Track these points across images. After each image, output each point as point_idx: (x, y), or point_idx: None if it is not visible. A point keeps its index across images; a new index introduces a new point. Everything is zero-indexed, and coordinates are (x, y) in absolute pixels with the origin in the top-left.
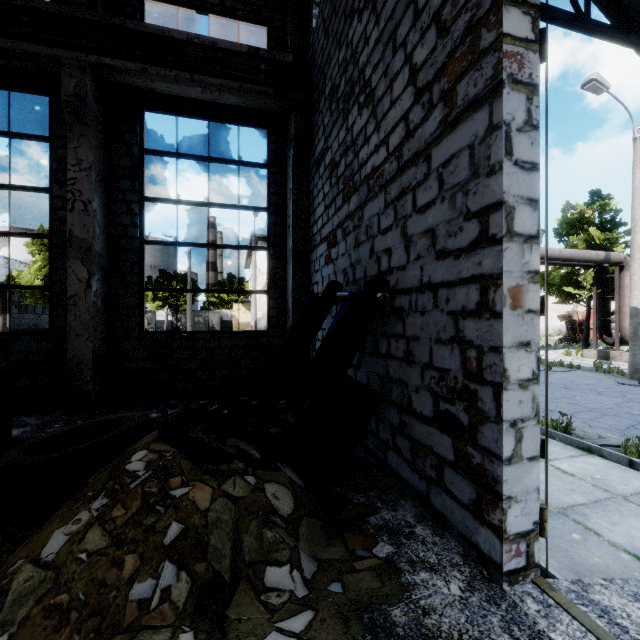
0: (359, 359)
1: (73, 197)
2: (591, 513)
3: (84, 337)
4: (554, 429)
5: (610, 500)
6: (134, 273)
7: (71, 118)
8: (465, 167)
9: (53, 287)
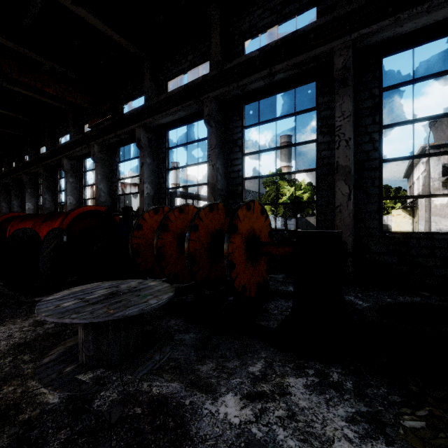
0: None
1: (338, 139)
2: None
3: (346, 234)
4: None
5: None
6: (374, 186)
7: (338, 85)
8: None
9: (318, 201)
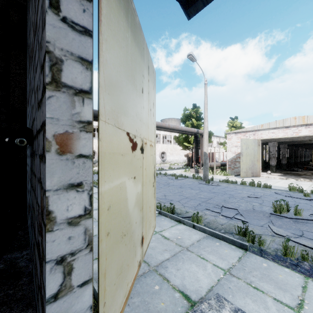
0: (30, 188)
1: None
2: (169, 265)
3: None
4: (168, 211)
5: (180, 252)
6: None
7: None
8: (41, 25)
9: None
